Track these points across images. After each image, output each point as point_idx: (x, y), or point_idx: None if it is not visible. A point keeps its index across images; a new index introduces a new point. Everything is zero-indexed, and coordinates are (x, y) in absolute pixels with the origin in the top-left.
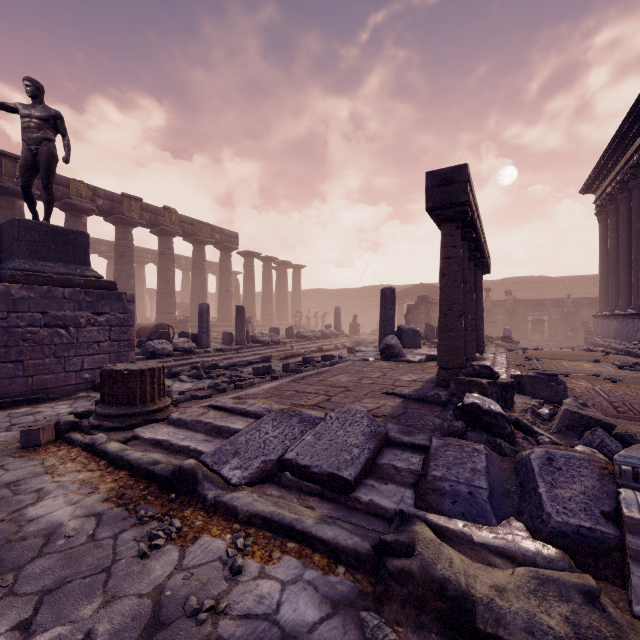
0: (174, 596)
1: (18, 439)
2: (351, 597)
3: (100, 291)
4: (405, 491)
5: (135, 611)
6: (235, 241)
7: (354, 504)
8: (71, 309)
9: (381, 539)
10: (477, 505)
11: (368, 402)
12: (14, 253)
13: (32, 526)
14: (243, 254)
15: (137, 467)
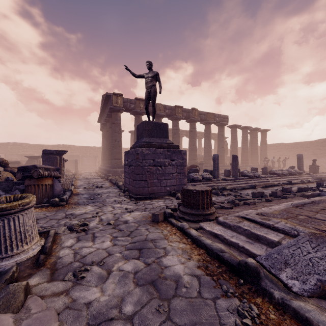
0: None
1: (149, 216)
2: None
3: (173, 149)
4: None
5: None
6: (226, 120)
7: None
8: (162, 158)
9: None
10: None
11: None
12: (143, 135)
13: (167, 271)
14: (230, 127)
15: (211, 250)
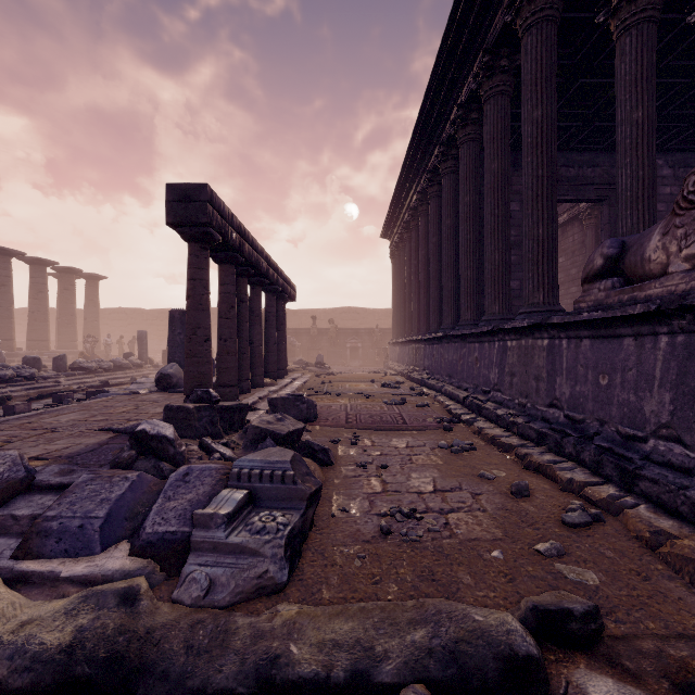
0: None
1: None
2: None
3: None
4: (14, 542)
5: None
6: None
7: None
8: None
9: None
10: (84, 537)
11: (60, 443)
12: None
13: None
14: None
15: None
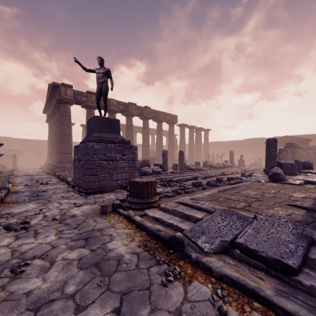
0: None
1: (99, 209)
2: None
3: (124, 145)
4: None
5: None
6: (176, 119)
7: (296, 284)
8: (114, 153)
9: None
10: None
11: (279, 210)
12: (94, 130)
13: (111, 253)
14: (179, 125)
15: (150, 231)
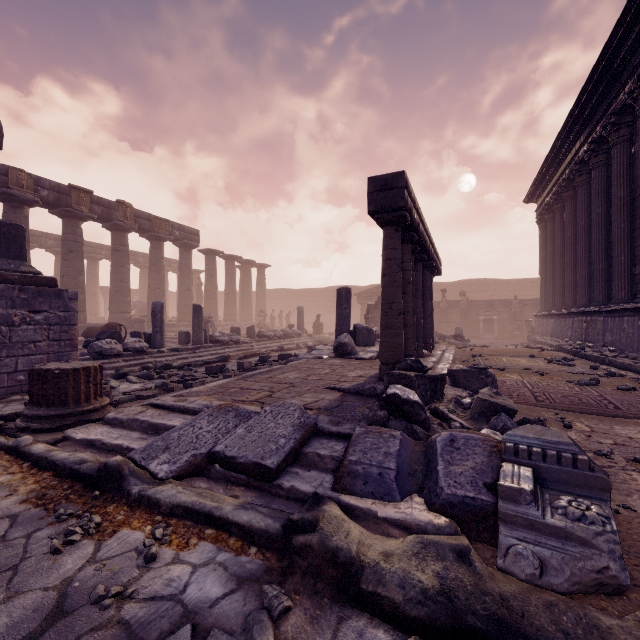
0: (82, 586)
1: None
2: (258, 573)
3: (37, 288)
4: (326, 476)
5: (38, 603)
6: (196, 238)
7: (277, 491)
8: (3, 307)
9: (289, 518)
10: (385, 484)
11: (308, 397)
12: None
13: None
14: (205, 252)
15: (62, 467)
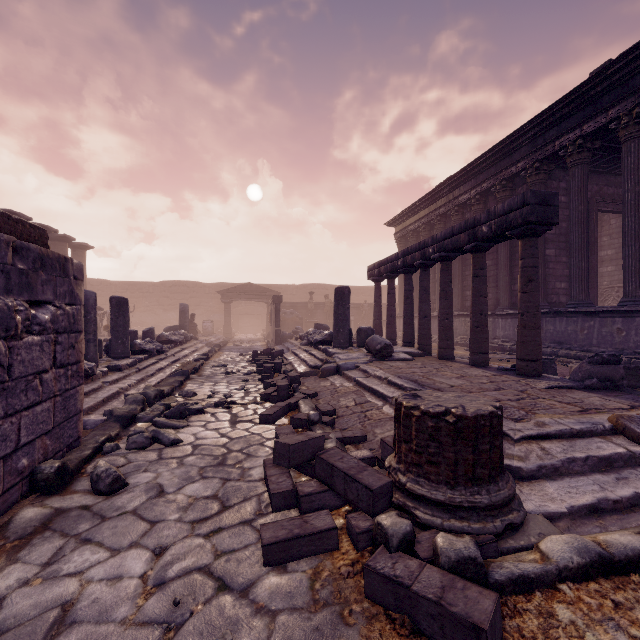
0: None
1: None
2: None
3: (37, 248)
4: None
5: None
6: None
7: None
8: None
9: None
10: None
11: (583, 397)
12: None
13: None
14: None
15: None
